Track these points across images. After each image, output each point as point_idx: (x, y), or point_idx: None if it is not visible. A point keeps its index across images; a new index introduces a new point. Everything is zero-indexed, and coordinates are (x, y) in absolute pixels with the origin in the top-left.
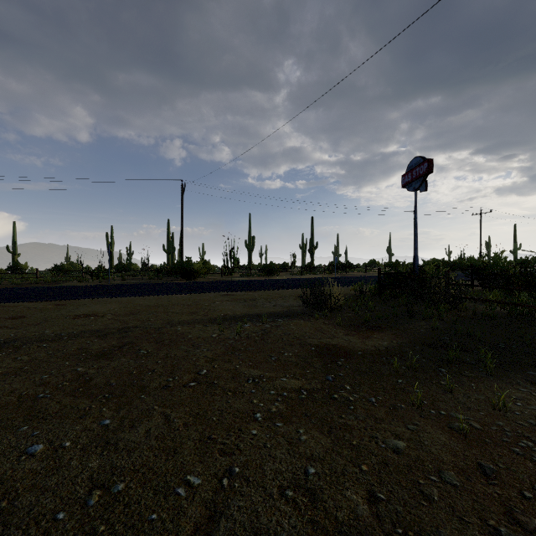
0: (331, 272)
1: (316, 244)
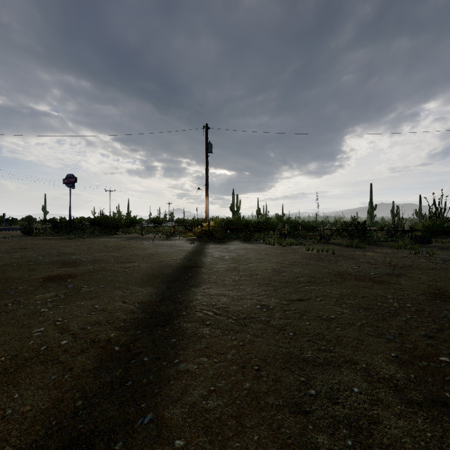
0: None
1: None
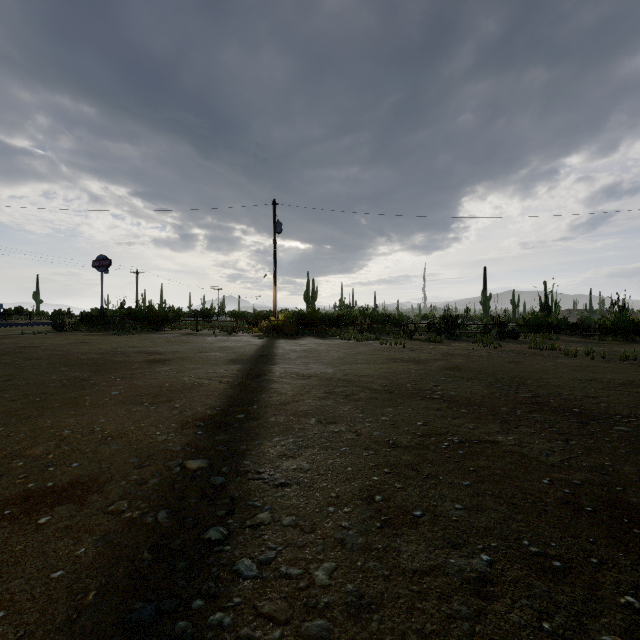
0: None
1: None
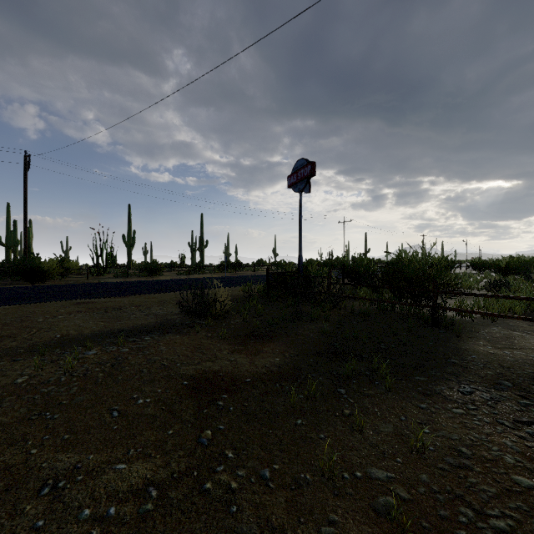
0: (221, 271)
1: (206, 242)
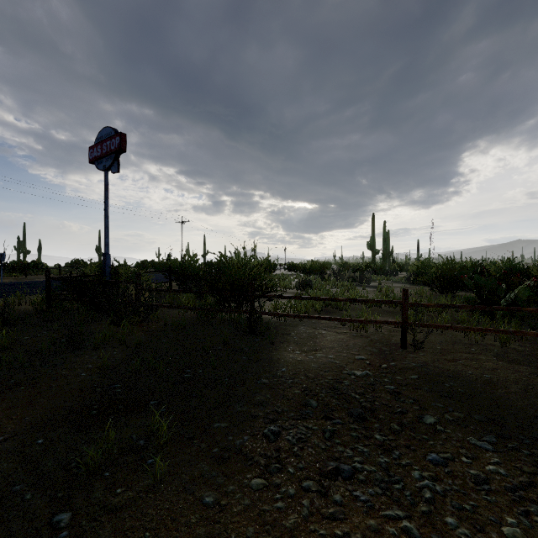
0: None
1: None
